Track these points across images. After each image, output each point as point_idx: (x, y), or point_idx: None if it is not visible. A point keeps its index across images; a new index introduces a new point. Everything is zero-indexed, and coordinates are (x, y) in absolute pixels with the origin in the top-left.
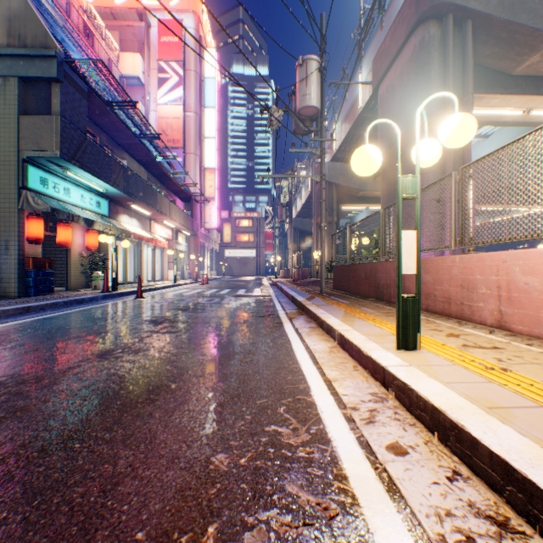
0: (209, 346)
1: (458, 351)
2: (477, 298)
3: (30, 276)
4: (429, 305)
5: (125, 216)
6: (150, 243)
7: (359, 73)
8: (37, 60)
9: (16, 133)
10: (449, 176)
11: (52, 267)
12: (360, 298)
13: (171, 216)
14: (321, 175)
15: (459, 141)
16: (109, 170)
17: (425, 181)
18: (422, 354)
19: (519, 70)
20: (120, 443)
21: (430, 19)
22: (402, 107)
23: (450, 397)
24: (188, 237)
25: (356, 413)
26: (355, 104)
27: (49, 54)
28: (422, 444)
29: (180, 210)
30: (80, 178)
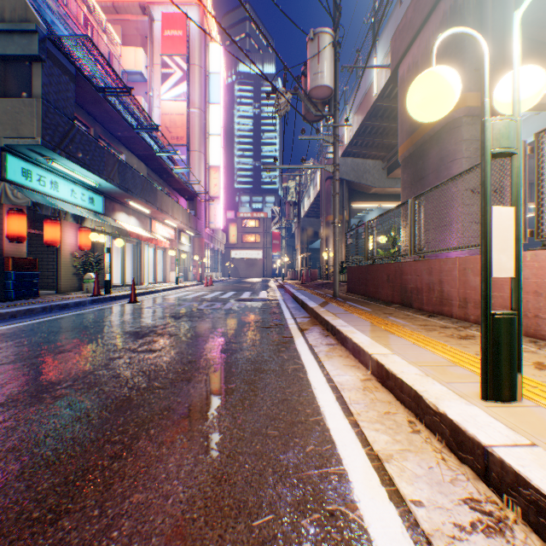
0: (193, 376)
1: None
2: None
3: (9, 278)
4: None
5: (123, 214)
6: (151, 244)
7: (373, 57)
8: (16, 36)
9: None
10: None
11: (36, 268)
12: (381, 304)
13: (173, 215)
14: (334, 164)
15: None
16: (102, 162)
17: (457, 167)
18: (531, 411)
19: None
20: None
21: None
22: None
23: None
24: (192, 238)
25: None
26: (368, 92)
27: (29, 29)
28: None
29: (182, 209)
30: (68, 170)
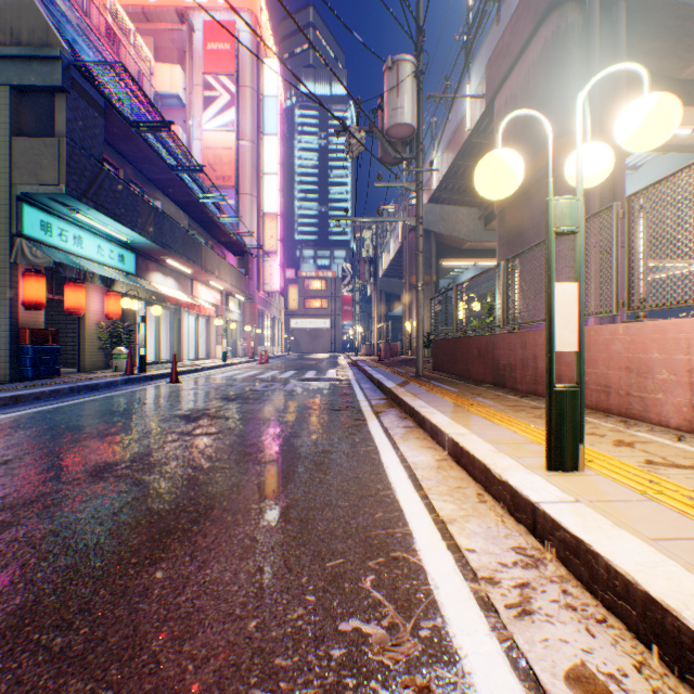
0: (258, 457)
1: (645, 473)
2: (653, 386)
3: (26, 353)
4: None
5: (159, 275)
6: (192, 311)
7: (466, 84)
8: (35, 63)
9: (7, 161)
10: (607, 210)
11: (57, 342)
12: (471, 383)
13: (220, 275)
14: (417, 217)
15: (652, 138)
16: (135, 212)
17: None
18: (588, 478)
19: (689, 73)
20: (74, 661)
21: (568, 2)
22: (528, 124)
23: (672, 575)
24: (243, 303)
25: (497, 592)
26: (460, 126)
27: (51, 55)
28: (633, 671)
29: (231, 267)
30: (95, 223)
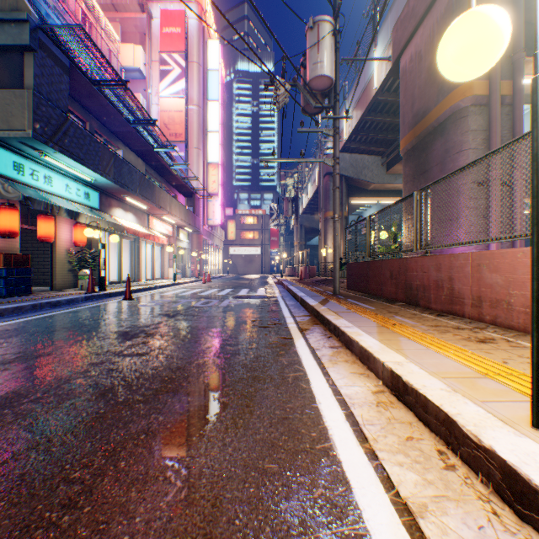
0: (180, 386)
1: None
2: None
3: (0, 274)
4: (499, 317)
5: (120, 210)
6: (149, 240)
7: (373, 50)
8: (7, 25)
9: None
10: None
11: (29, 265)
12: (384, 301)
13: (171, 211)
14: (334, 158)
15: None
16: (97, 156)
17: (464, 159)
18: None
19: None
20: None
21: None
22: (432, 74)
23: None
24: (191, 234)
25: None
26: (368, 86)
27: (20, 18)
28: None
29: (180, 205)
30: (61, 165)
